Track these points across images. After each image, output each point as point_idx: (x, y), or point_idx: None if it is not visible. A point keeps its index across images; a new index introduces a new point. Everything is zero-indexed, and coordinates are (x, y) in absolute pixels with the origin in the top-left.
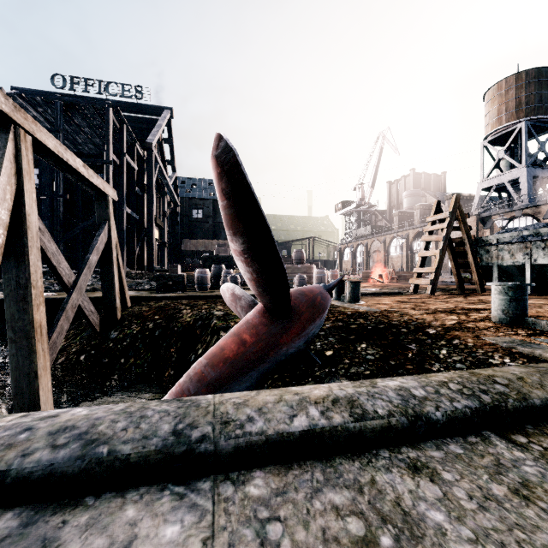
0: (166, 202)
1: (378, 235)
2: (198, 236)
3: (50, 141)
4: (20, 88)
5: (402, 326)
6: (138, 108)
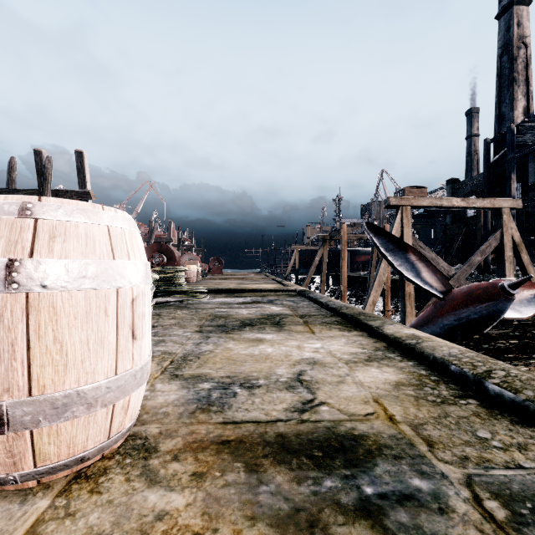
0: None
1: None
2: None
3: (425, 202)
4: None
5: None
6: None
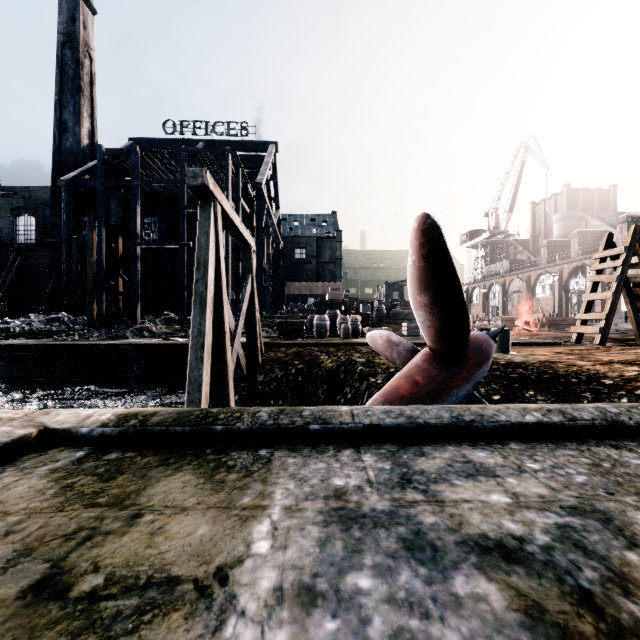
0: (270, 243)
1: (520, 272)
2: (300, 279)
3: (227, 206)
4: (136, 138)
5: (571, 376)
6: (243, 145)
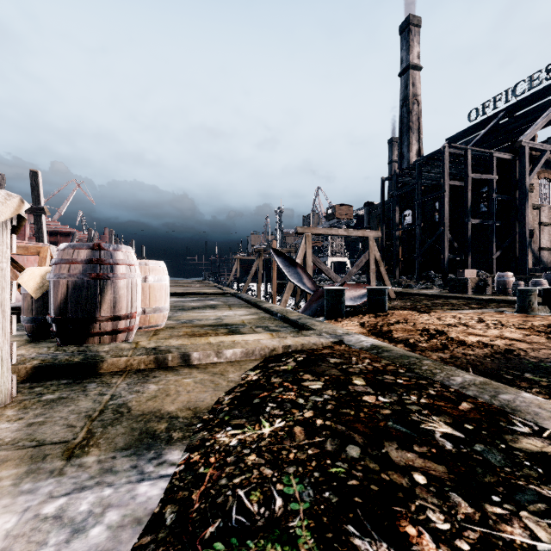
0: None
1: None
2: None
3: (321, 231)
4: (450, 137)
5: None
6: None
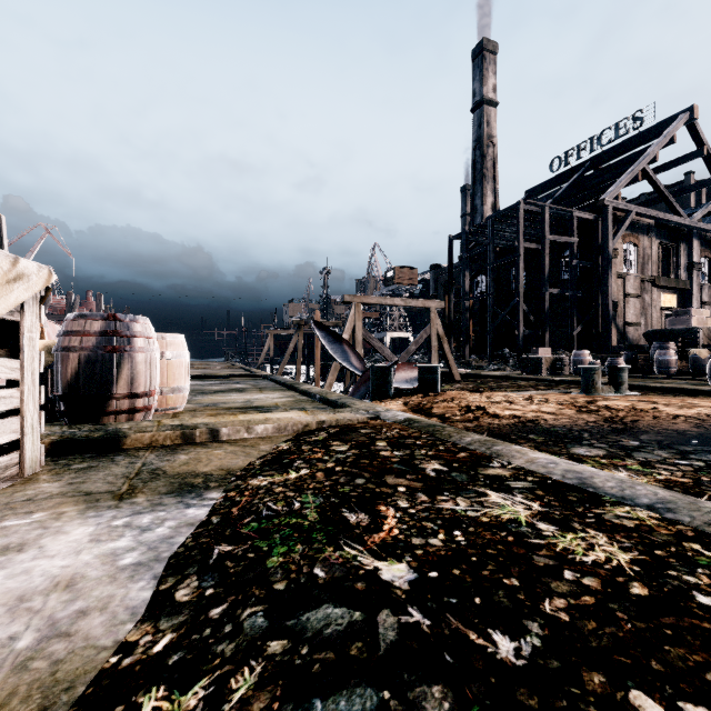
0: (697, 247)
1: None
2: None
3: (373, 300)
4: (530, 189)
5: None
6: (639, 139)
